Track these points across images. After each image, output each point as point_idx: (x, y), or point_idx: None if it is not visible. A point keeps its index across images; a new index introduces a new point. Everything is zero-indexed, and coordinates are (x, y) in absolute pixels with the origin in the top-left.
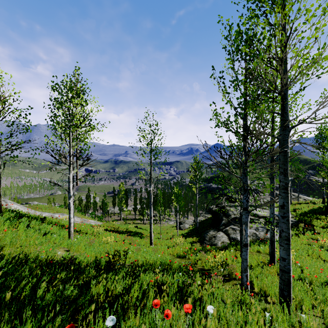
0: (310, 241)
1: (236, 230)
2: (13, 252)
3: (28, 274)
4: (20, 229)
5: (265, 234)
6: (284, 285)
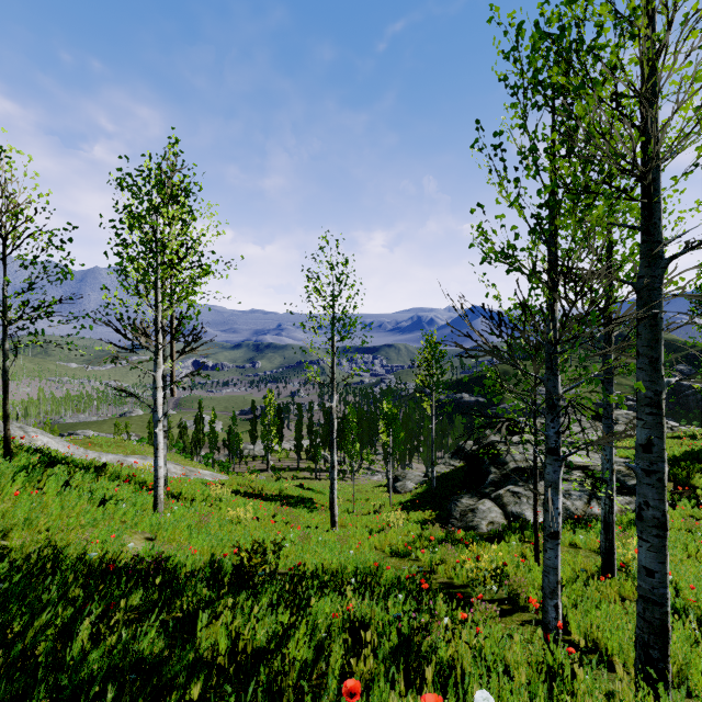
0: (691, 523)
1: (521, 496)
2: (29, 544)
3: (58, 596)
4: (48, 492)
5: (585, 507)
6: (650, 634)
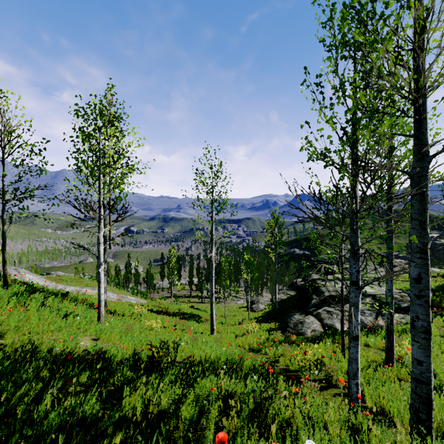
0: (443, 331)
1: (332, 313)
2: (17, 342)
3: (33, 375)
4: (31, 309)
5: (374, 321)
6: (420, 403)
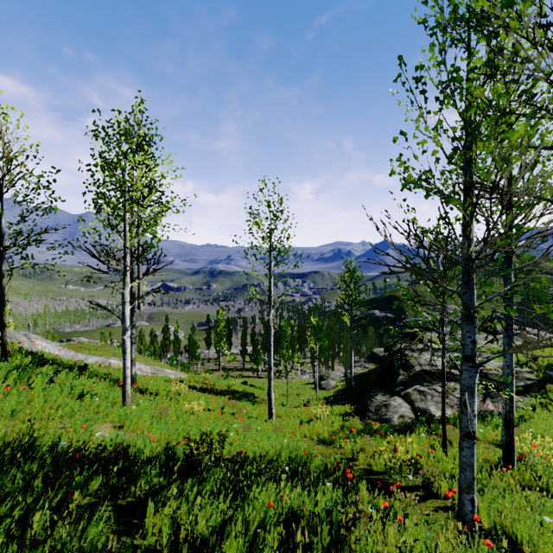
0: None
1: (426, 394)
2: (10, 434)
3: (25, 483)
4: (35, 387)
5: (481, 404)
6: None
